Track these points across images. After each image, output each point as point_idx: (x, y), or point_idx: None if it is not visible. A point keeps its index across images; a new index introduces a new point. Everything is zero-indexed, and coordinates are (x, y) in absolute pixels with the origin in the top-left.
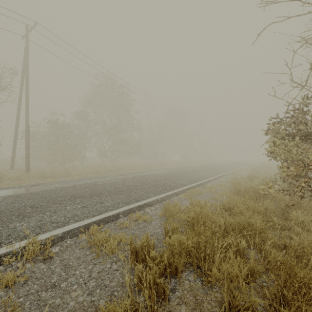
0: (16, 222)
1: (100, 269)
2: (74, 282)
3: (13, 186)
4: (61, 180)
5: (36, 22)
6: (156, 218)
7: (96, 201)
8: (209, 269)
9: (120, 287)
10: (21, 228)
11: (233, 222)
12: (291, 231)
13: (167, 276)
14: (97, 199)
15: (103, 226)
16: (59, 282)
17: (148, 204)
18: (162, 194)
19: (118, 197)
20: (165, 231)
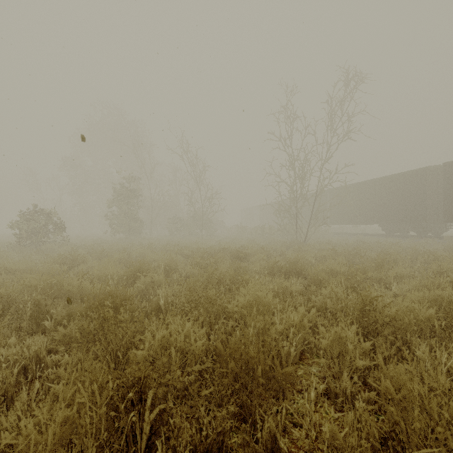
0: None
1: None
2: None
3: None
4: None
5: None
6: None
7: None
8: None
9: None
10: None
11: None
12: None
13: None
14: None
15: None
16: None
17: None
18: None
19: None
20: None
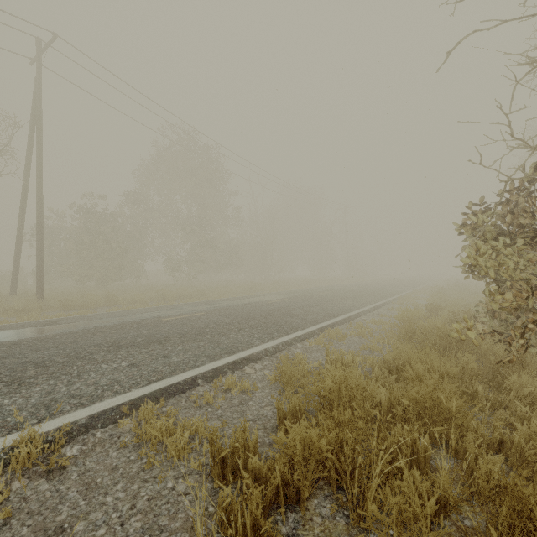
0: (5, 396)
1: (154, 492)
2: (100, 522)
3: (12, 324)
4: (98, 313)
5: (56, 34)
6: (264, 386)
7: (156, 353)
8: (362, 495)
9: (189, 533)
10: (12, 408)
11: (405, 397)
12: (510, 411)
13: (280, 507)
14: (158, 350)
15: (166, 403)
16: (72, 522)
17: (250, 360)
18: (276, 340)
19: (197, 345)
20: (280, 414)
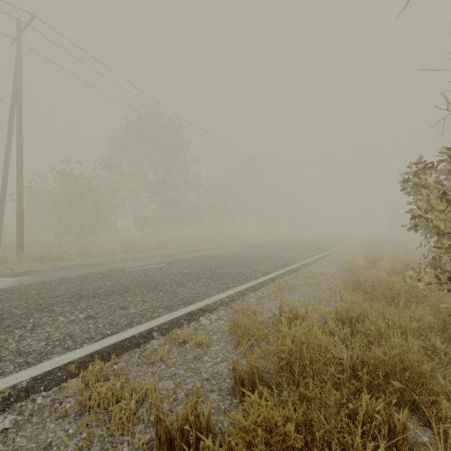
0: None
1: None
2: None
3: None
4: (70, 264)
5: (33, 15)
6: (219, 338)
7: (115, 304)
8: None
9: None
10: None
11: (371, 358)
12: None
13: None
14: (117, 301)
15: (118, 359)
16: None
17: (206, 310)
18: (230, 290)
19: (155, 296)
20: (235, 376)
